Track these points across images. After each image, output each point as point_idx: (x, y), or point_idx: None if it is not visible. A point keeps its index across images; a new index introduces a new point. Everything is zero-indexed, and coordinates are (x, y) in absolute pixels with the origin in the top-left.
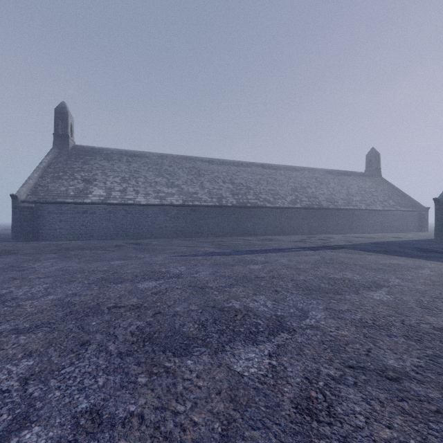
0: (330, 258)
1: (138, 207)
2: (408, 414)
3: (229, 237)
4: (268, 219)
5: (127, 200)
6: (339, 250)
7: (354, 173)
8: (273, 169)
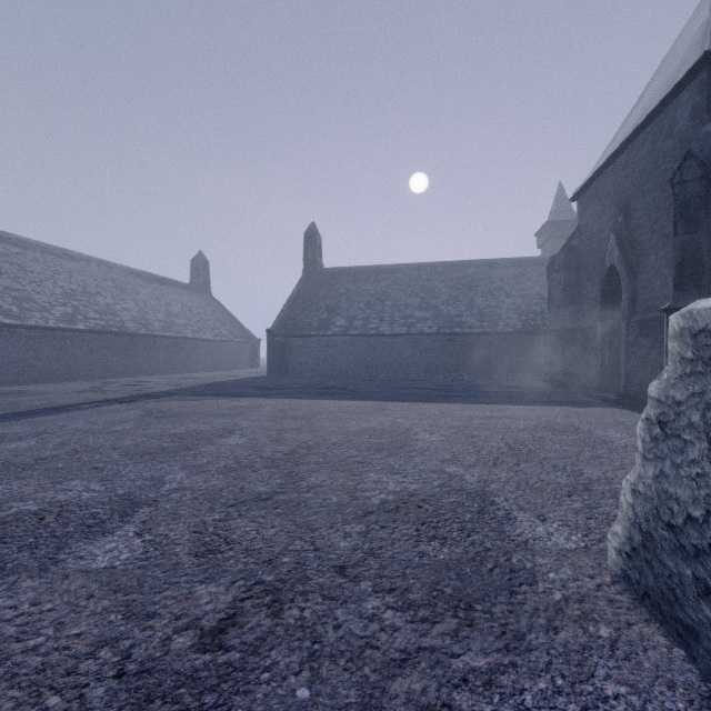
0: (159, 410)
1: None
2: (282, 514)
3: None
4: (7, 350)
5: None
6: (168, 399)
7: (176, 283)
8: (16, 246)
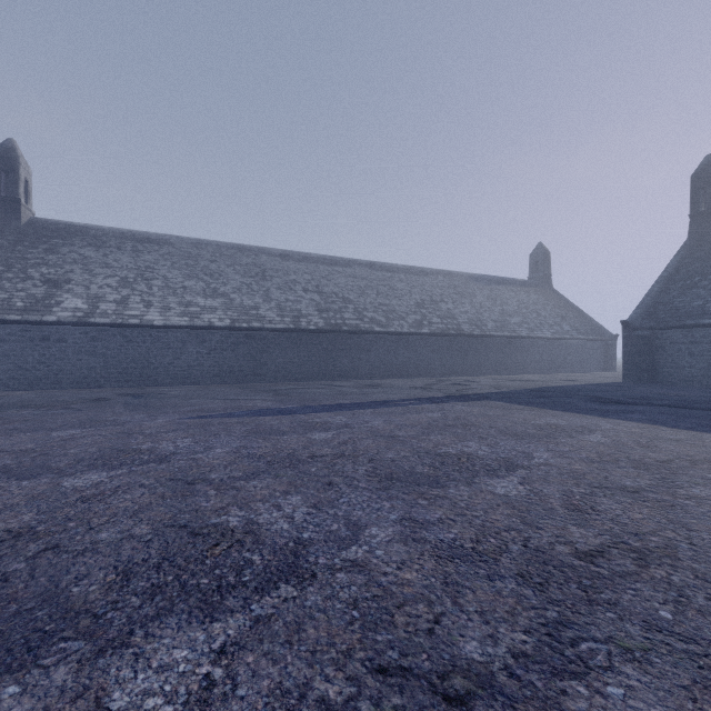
0: (456, 417)
1: (148, 330)
2: None
3: (311, 382)
4: (378, 351)
5: (127, 318)
6: (476, 403)
7: (512, 281)
8: (389, 272)
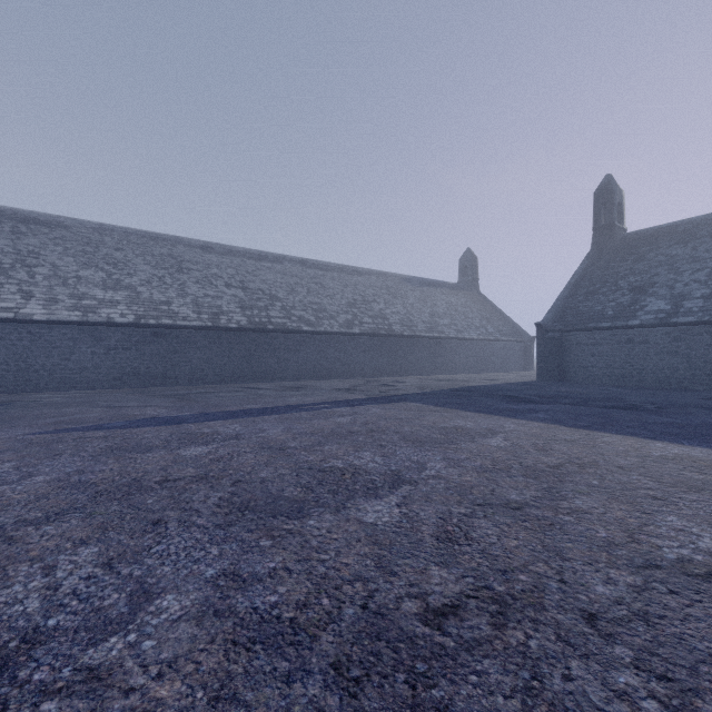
0: (365, 421)
1: (26, 326)
2: None
3: (230, 385)
4: (306, 351)
5: None
6: (393, 405)
7: (443, 284)
8: (321, 270)
